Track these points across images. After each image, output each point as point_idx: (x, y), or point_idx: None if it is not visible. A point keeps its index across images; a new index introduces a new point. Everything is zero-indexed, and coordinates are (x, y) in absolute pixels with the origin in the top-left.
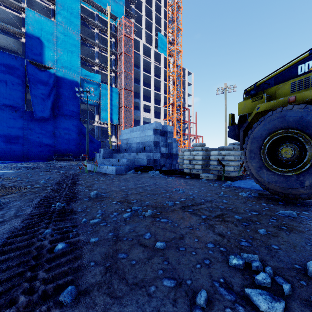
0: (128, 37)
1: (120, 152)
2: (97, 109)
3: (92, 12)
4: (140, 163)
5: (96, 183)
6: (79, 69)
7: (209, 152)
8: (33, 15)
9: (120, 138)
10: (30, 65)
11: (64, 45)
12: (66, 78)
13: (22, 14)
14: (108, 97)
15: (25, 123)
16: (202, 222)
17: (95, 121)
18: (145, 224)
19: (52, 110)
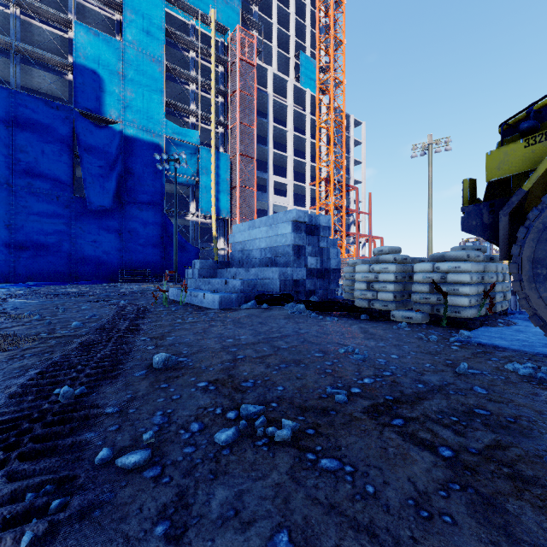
0: (247, 62)
1: (230, 267)
2: (193, 192)
3: (184, 23)
4: (267, 287)
5: (176, 329)
6: (162, 122)
7: (410, 265)
8: (86, 33)
9: (231, 240)
10: (81, 118)
11: (136, 82)
12: (140, 138)
13: (69, 32)
14: (213, 169)
15: (73, 217)
16: (450, 478)
17: (189, 213)
18: (272, 480)
19: (118, 194)
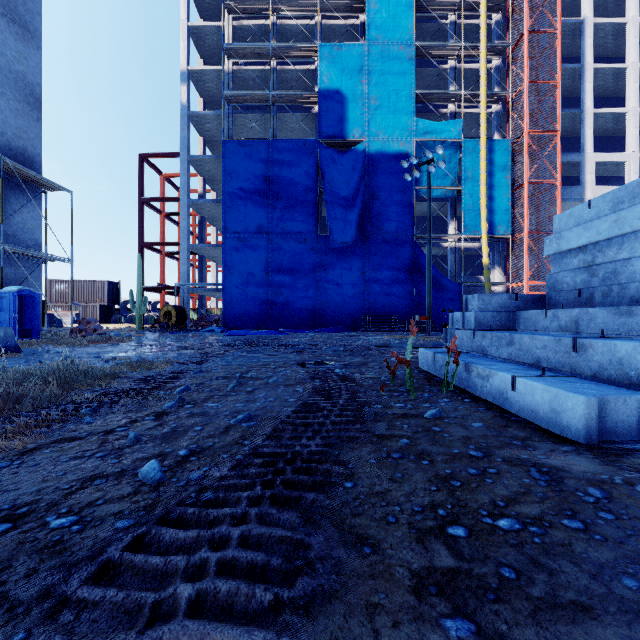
0: None
1: (546, 307)
2: (452, 208)
3: None
4: None
5: None
6: (411, 124)
7: None
8: (329, 53)
9: (549, 248)
10: (325, 149)
11: (381, 84)
12: (384, 153)
13: (315, 62)
14: (483, 168)
15: (318, 259)
16: None
17: (447, 236)
18: None
19: (360, 227)
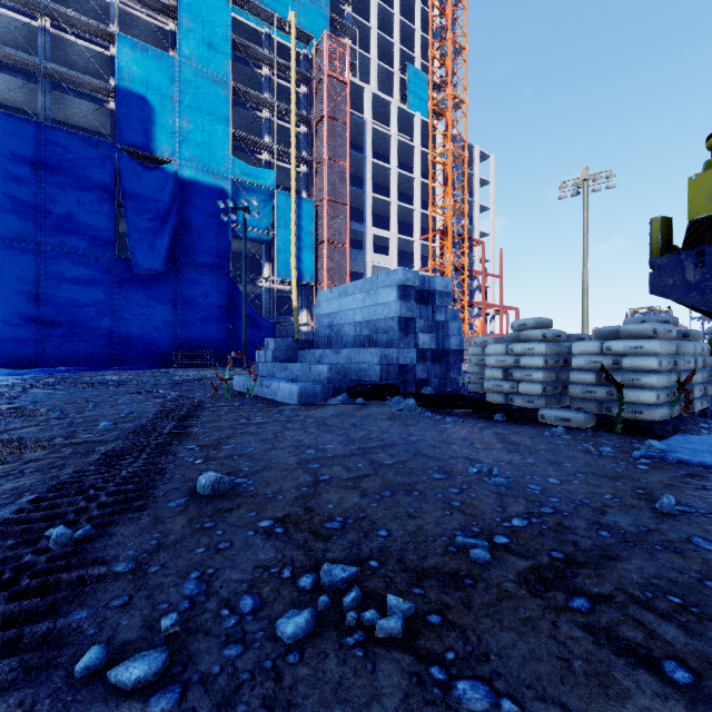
0: (337, 79)
1: (314, 348)
2: (267, 251)
3: (256, 31)
4: (364, 374)
5: (237, 433)
6: (227, 160)
7: (565, 345)
8: (131, 49)
9: (315, 312)
10: (125, 158)
11: (195, 109)
12: (199, 182)
13: (110, 48)
14: (293, 220)
15: (116, 284)
16: None
17: (263, 277)
18: None
19: (172, 254)
